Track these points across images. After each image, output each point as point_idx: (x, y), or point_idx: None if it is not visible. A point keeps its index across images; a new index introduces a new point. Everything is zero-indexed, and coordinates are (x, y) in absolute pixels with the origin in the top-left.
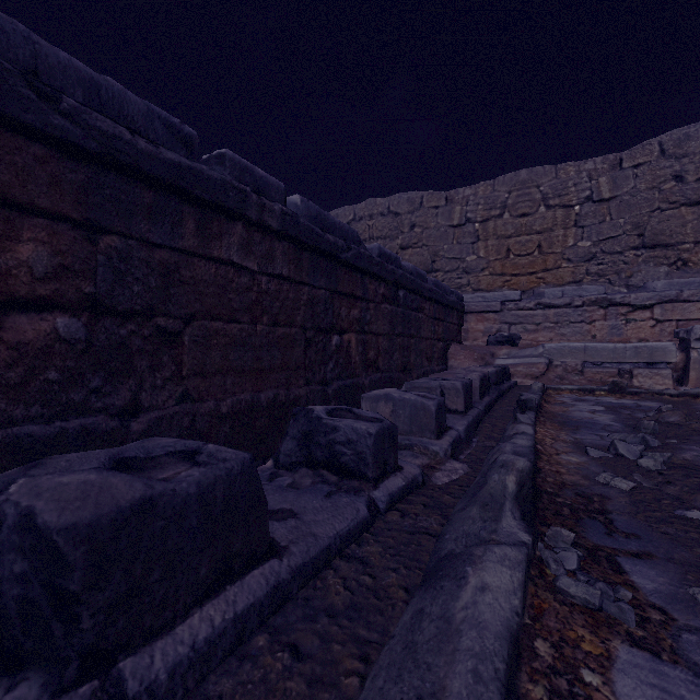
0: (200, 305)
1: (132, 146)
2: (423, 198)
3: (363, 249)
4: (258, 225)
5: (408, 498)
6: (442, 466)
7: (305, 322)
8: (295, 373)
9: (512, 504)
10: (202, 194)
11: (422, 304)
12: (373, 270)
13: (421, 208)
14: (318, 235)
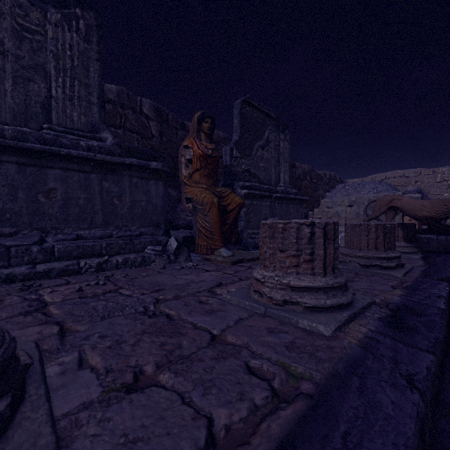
0: None
1: None
2: (421, 171)
3: None
4: None
5: None
6: None
7: None
8: None
9: None
10: None
11: None
12: None
13: (420, 175)
14: None
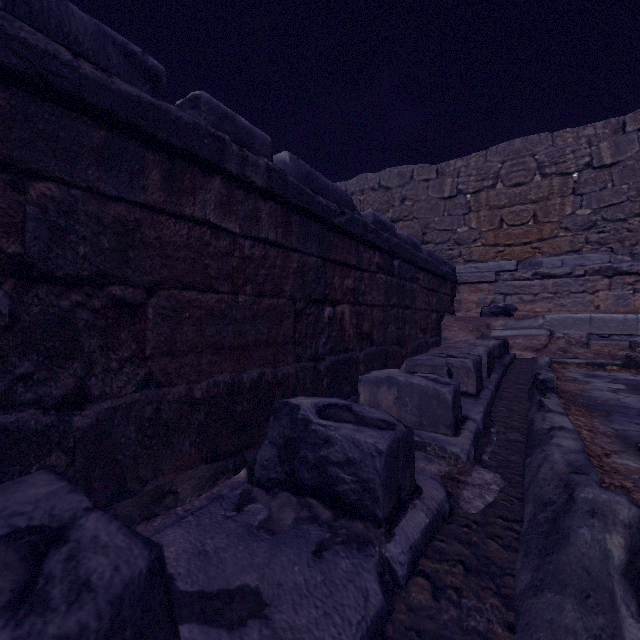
0: (168, 272)
1: (73, 68)
2: (414, 172)
3: (357, 215)
4: (240, 181)
5: (435, 544)
6: (468, 477)
7: (295, 292)
8: (284, 349)
9: (622, 587)
10: (169, 138)
11: (417, 274)
12: (368, 237)
13: (412, 181)
14: (309, 196)
